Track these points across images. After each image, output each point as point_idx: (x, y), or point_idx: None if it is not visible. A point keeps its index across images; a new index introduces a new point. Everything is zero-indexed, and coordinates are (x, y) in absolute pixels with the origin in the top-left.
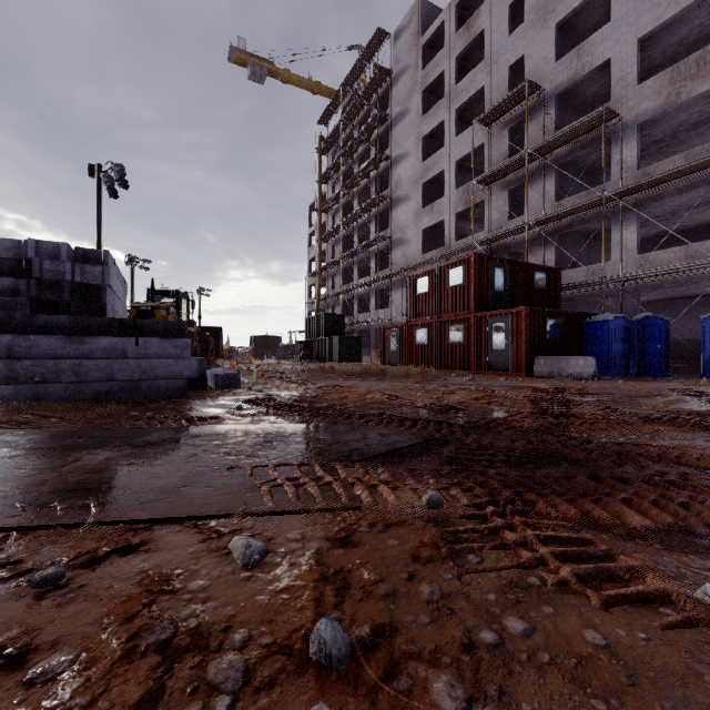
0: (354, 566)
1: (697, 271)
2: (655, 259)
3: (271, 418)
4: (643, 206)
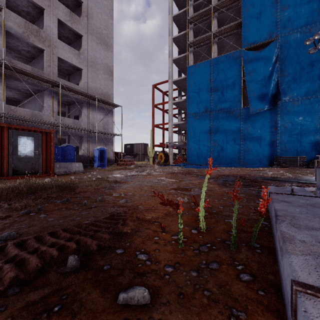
0: (282, 175)
1: (39, 124)
2: (17, 110)
3: (275, 181)
4: (10, 79)
